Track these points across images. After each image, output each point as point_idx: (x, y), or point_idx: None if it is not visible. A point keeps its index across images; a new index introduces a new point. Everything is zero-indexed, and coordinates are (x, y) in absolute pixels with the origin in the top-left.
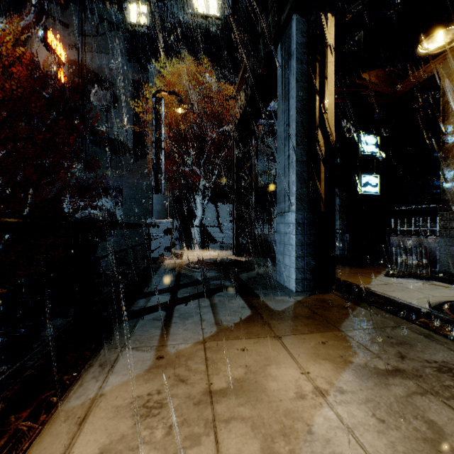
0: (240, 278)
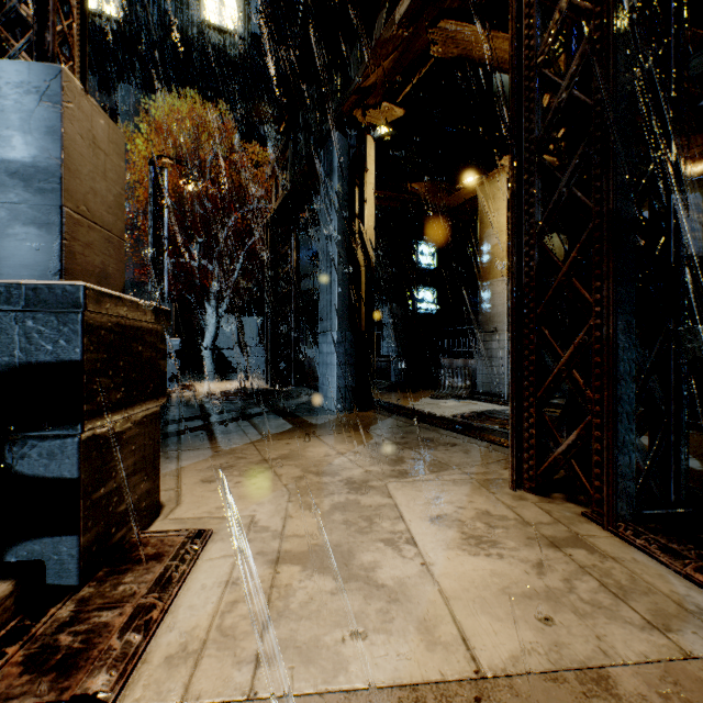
0: (279, 405)
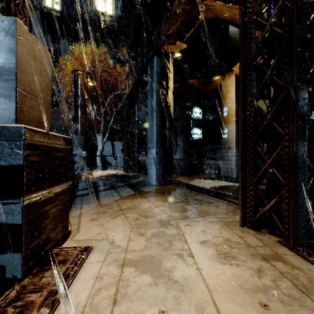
0: (129, 182)
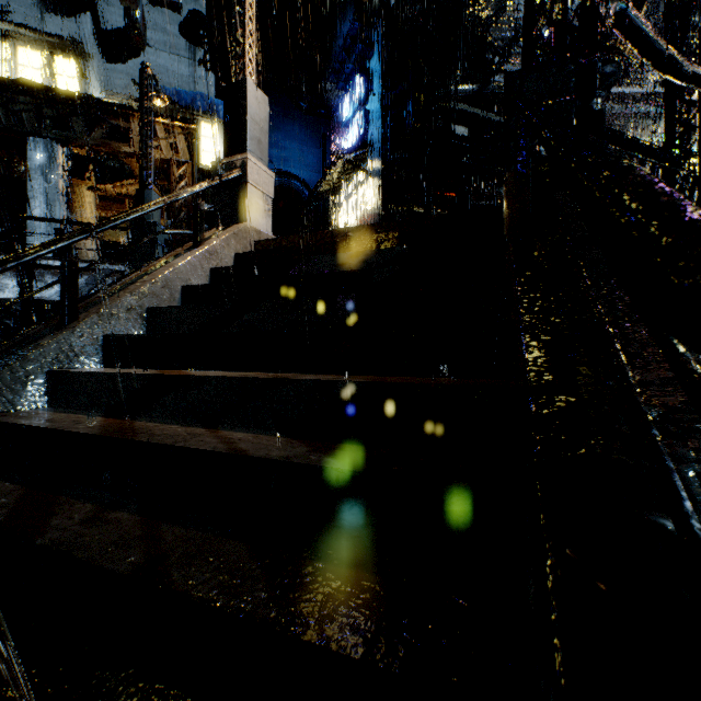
0: None
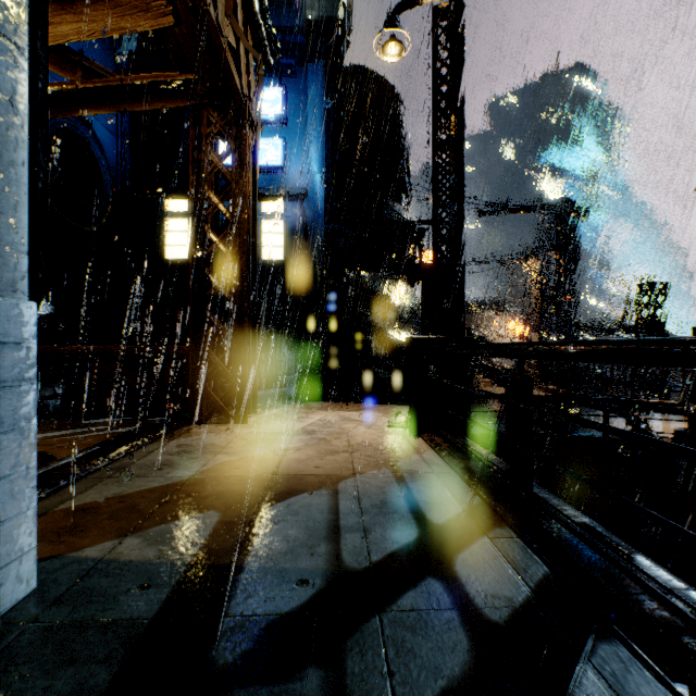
0: None
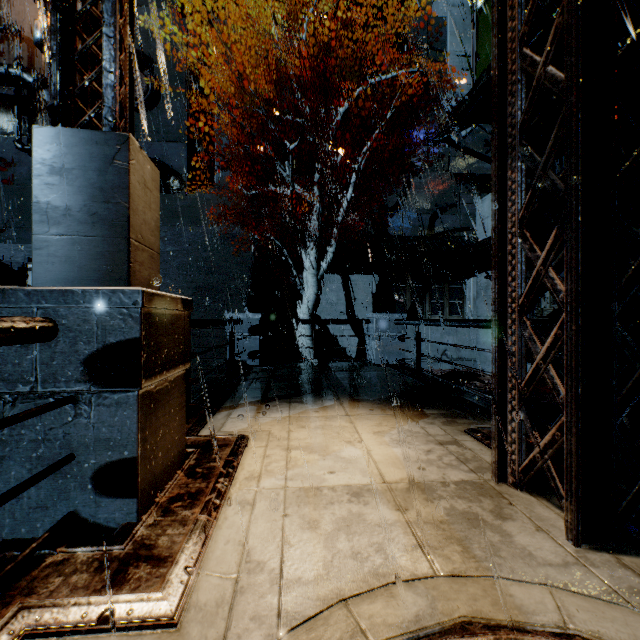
0: None
